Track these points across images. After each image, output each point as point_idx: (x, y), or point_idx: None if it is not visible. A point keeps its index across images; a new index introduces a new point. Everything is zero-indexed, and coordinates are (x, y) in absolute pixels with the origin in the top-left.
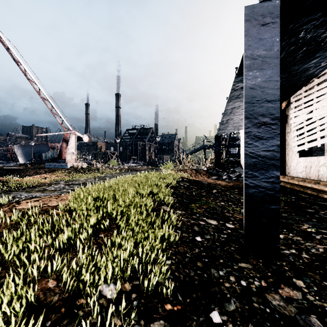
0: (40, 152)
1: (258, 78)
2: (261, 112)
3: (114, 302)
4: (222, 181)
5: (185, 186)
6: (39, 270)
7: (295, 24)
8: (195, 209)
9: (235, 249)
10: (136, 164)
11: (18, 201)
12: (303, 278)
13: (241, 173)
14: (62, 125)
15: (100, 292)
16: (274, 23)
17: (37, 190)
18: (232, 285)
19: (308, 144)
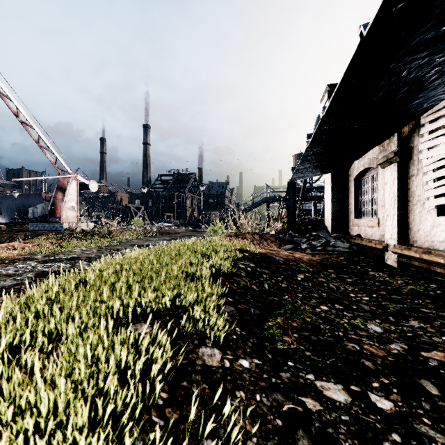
0: (30, 206)
1: None
2: None
3: None
4: (301, 252)
5: (249, 271)
6: None
7: None
8: (280, 337)
9: None
10: (171, 224)
11: None
12: None
13: (328, 239)
14: (55, 165)
15: None
16: None
17: None
18: None
19: None
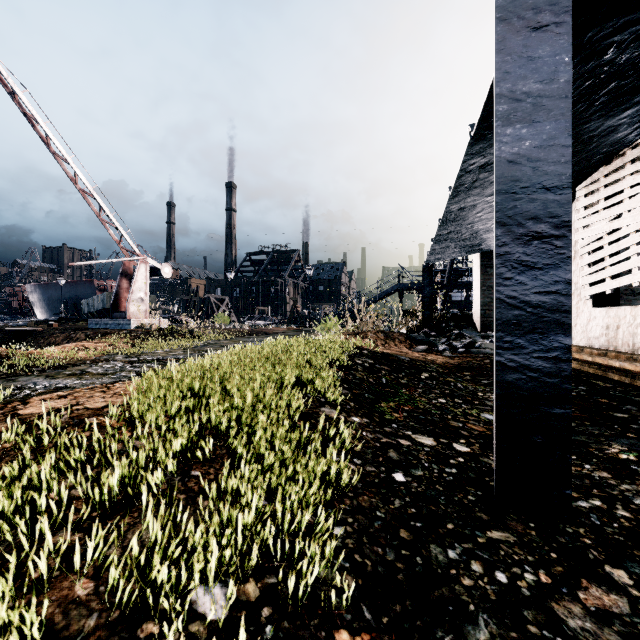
0: (78, 297)
1: (526, 141)
2: (532, 211)
3: (222, 628)
4: (437, 354)
5: (366, 366)
6: (58, 553)
7: (597, 32)
8: (389, 413)
9: (476, 500)
10: (266, 322)
11: (28, 395)
12: (626, 563)
13: (475, 339)
14: (120, 244)
15: (192, 604)
16: (560, 24)
17: (69, 373)
18: (477, 583)
19: (613, 282)
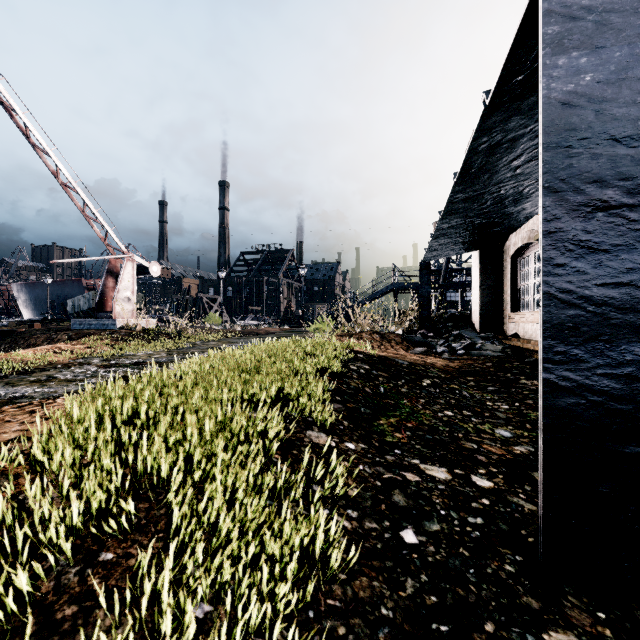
0: (66, 296)
1: (586, 75)
2: (595, 171)
3: None
4: (435, 357)
5: (362, 373)
6: None
7: None
8: (390, 432)
9: (517, 571)
10: (259, 322)
11: None
12: None
13: (474, 340)
14: (105, 242)
15: None
16: None
17: (33, 379)
18: None
19: None
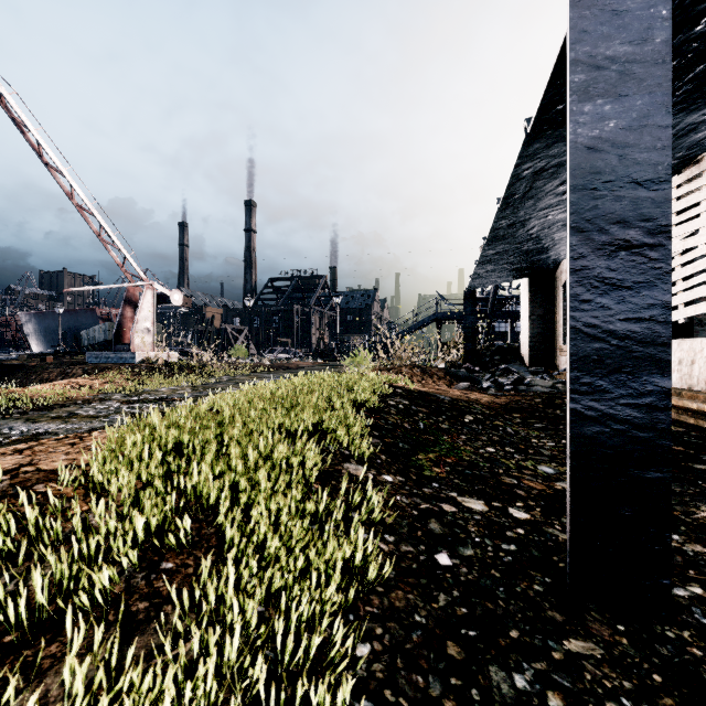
0: (78, 327)
1: (610, 121)
2: (618, 213)
3: None
4: (480, 393)
5: (401, 408)
6: None
7: None
8: (429, 467)
9: (545, 591)
10: (289, 355)
11: None
12: None
13: (523, 375)
14: (123, 268)
15: None
16: None
17: (54, 416)
18: None
19: (688, 309)
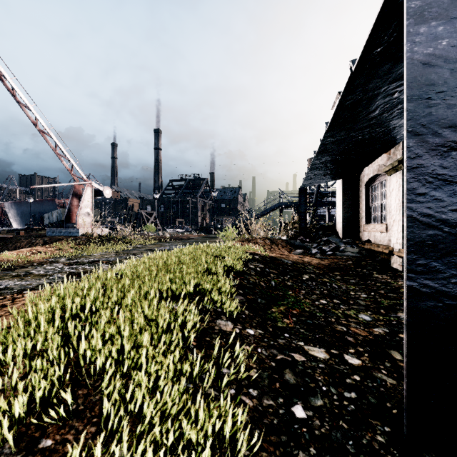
0: (43, 212)
1: (442, 40)
2: (450, 118)
3: None
4: (310, 257)
5: (258, 270)
6: None
7: None
8: (280, 319)
9: (386, 442)
10: (183, 230)
11: None
12: None
13: (339, 244)
14: (71, 172)
15: None
16: None
17: (14, 274)
18: None
19: None
